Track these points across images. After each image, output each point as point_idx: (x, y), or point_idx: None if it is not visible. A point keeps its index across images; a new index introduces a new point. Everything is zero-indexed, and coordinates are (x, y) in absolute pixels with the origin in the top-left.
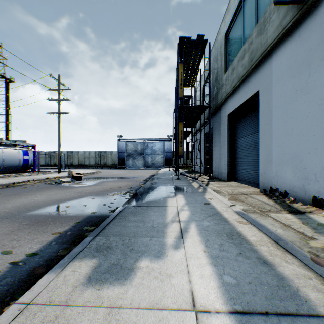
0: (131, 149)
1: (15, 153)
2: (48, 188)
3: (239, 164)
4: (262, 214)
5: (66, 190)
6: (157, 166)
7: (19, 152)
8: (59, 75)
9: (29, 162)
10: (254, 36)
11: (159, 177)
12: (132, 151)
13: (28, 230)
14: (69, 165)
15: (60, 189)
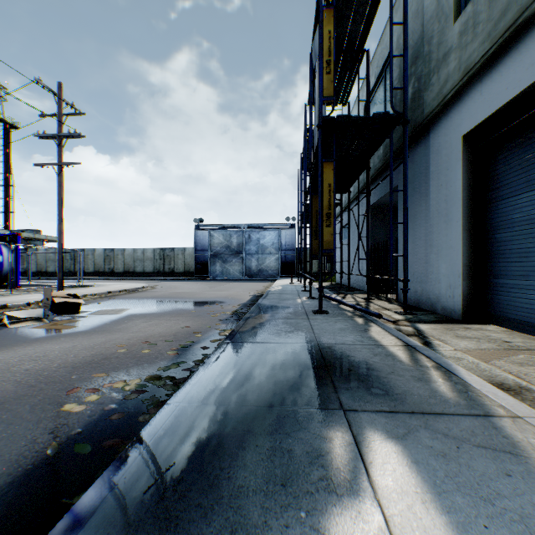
0: (220, 243)
1: None
2: None
3: (512, 273)
4: None
5: None
6: (267, 276)
7: None
8: (60, 84)
9: (3, 267)
10: None
11: (272, 306)
12: (222, 247)
13: None
14: (107, 273)
15: None
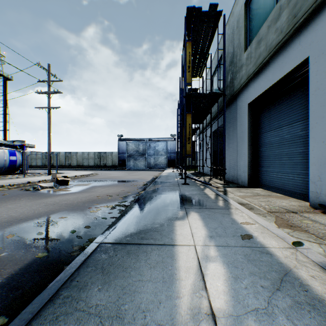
0: (133, 149)
1: None
2: (19, 196)
3: (265, 165)
4: None
5: (39, 199)
6: (160, 168)
7: (4, 151)
8: (49, 65)
9: (17, 163)
10: None
11: (162, 182)
12: (134, 151)
13: None
14: (67, 166)
15: (32, 198)
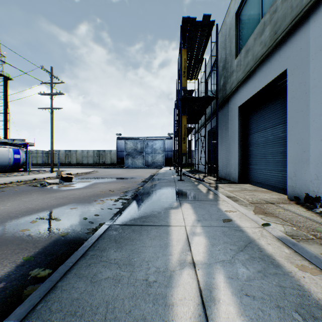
0: (131, 147)
1: (5, 151)
2: (29, 191)
3: (253, 163)
4: None
5: (48, 194)
6: (157, 165)
7: (9, 150)
8: (52, 68)
9: (20, 161)
10: (280, 1)
11: (159, 178)
12: (132, 149)
13: None
14: (66, 164)
15: (42, 193)
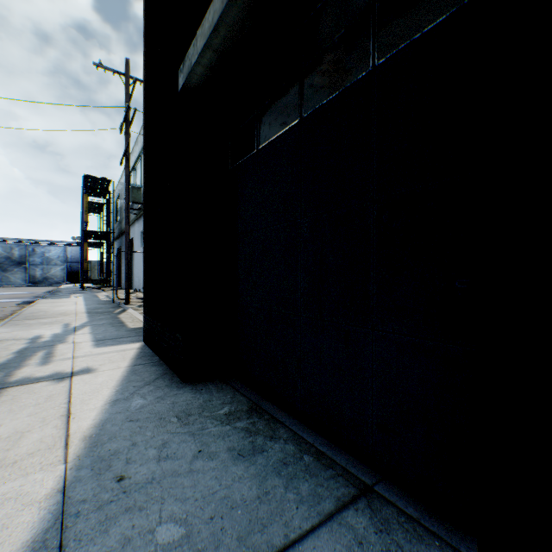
0: (0, 254)
1: None
2: None
3: (133, 277)
4: (115, 294)
5: None
6: (54, 283)
7: None
8: None
9: None
10: None
11: (64, 290)
12: (3, 257)
13: (2, 303)
14: None
15: None
